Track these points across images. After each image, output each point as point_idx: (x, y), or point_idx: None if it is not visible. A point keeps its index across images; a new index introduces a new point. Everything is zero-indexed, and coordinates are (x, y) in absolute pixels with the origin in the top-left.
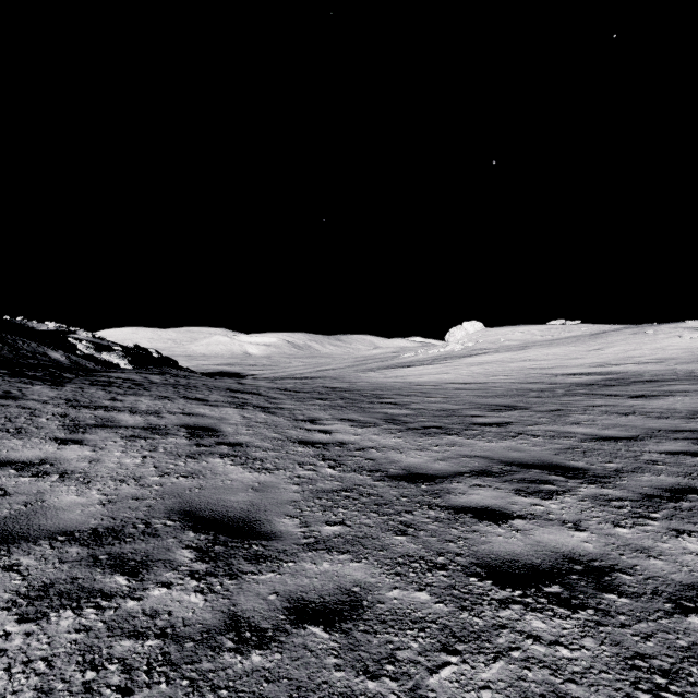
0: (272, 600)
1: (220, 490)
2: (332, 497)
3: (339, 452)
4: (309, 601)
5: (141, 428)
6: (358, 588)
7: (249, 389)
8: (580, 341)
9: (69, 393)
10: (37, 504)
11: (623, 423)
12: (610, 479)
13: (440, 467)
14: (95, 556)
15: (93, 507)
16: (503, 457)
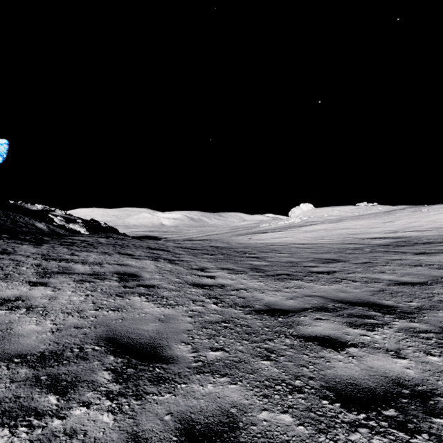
0: (167, 420)
1: (137, 321)
2: (215, 327)
3: (220, 292)
4: (196, 422)
5: (88, 274)
6: (235, 409)
7: (162, 248)
8: (378, 216)
9: (44, 250)
10: (6, 331)
11: (414, 272)
12: (414, 315)
13: (290, 304)
14: (37, 377)
15: (45, 334)
16: (334, 297)
